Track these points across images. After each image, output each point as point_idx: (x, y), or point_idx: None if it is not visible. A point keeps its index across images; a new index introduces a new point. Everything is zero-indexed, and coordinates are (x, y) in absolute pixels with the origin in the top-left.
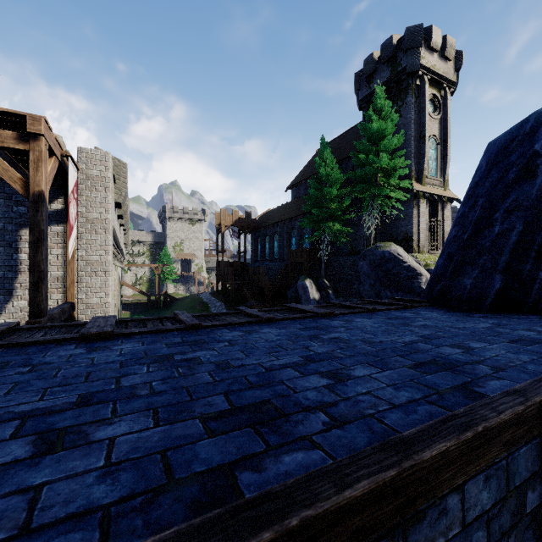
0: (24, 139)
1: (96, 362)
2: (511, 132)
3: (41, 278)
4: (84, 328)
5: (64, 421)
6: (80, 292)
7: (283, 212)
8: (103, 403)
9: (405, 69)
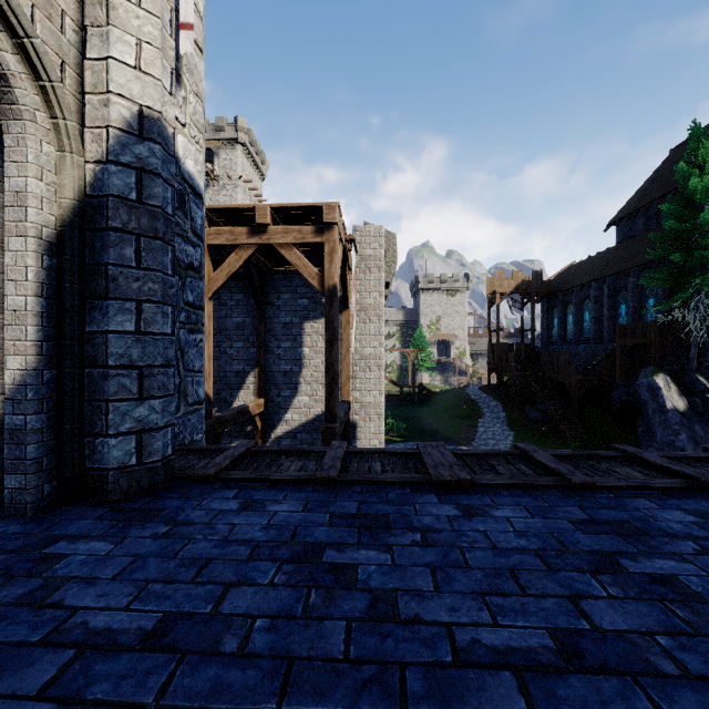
0: (321, 231)
1: (496, 543)
2: None
3: (335, 379)
4: (428, 466)
5: (589, 708)
6: (354, 389)
7: (600, 265)
8: (615, 675)
9: None
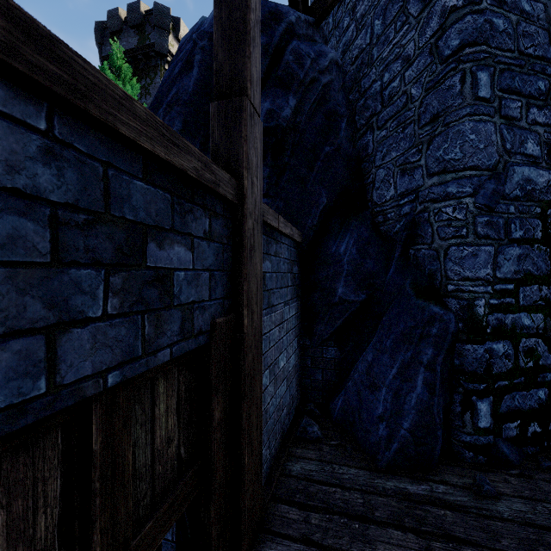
0: None
1: None
2: (185, 37)
3: None
4: None
5: None
6: None
7: None
8: None
9: (153, 45)
